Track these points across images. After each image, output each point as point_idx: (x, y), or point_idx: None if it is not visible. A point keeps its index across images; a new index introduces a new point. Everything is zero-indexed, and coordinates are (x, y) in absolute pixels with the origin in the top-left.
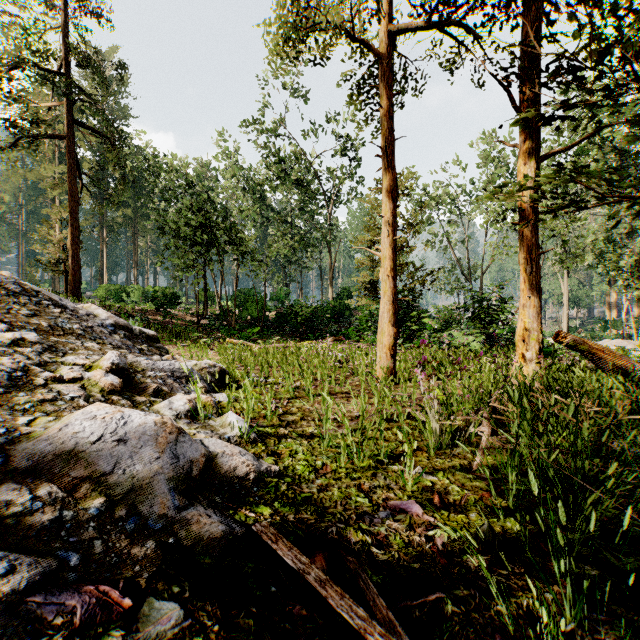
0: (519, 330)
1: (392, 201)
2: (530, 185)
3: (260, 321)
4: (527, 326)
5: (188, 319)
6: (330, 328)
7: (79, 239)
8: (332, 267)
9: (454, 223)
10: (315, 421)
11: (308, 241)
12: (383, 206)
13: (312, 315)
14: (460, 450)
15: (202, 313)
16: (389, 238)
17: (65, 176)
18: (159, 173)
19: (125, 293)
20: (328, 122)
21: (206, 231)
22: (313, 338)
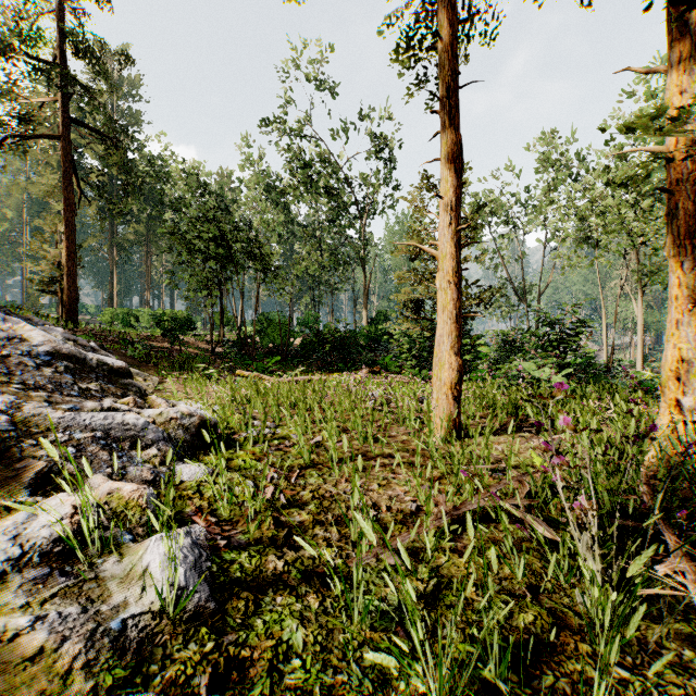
0: (669, 361)
1: (455, 174)
2: (691, 125)
3: (284, 349)
4: (684, 355)
5: (202, 347)
6: (364, 357)
7: (76, 254)
8: (367, 287)
9: (508, 236)
10: (339, 525)
11: (339, 258)
12: (441, 183)
13: (343, 342)
14: (655, 630)
15: (217, 340)
16: (450, 228)
17: (61, 183)
18: (168, 179)
19: (134, 317)
20: (362, 120)
21: (221, 244)
22: (344, 369)
